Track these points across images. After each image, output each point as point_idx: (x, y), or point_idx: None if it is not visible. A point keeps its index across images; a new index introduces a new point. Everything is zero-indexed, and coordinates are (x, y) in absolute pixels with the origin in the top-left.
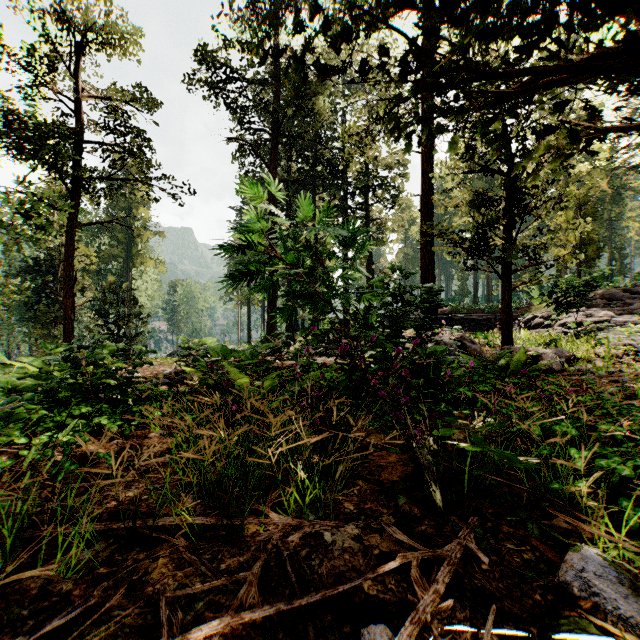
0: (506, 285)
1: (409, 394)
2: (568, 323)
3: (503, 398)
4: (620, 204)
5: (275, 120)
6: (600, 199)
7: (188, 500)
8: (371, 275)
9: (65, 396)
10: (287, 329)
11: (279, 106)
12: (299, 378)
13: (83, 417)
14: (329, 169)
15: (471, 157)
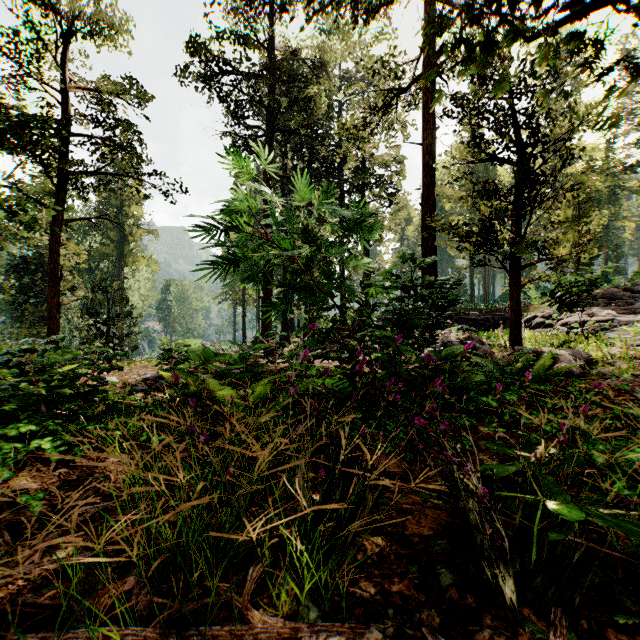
0: (515, 282)
1: (423, 404)
2: (570, 323)
3: (528, 407)
4: (616, 204)
5: (270, 114)
6: (596, 199)
7: (130, 579)
8: (368, 274)
9: (15, 408)
10: (282, 329)
11: (274, 99)
12: (294, 384)
13: (30, 436)
14: (325, 166)
15: (477, 146)
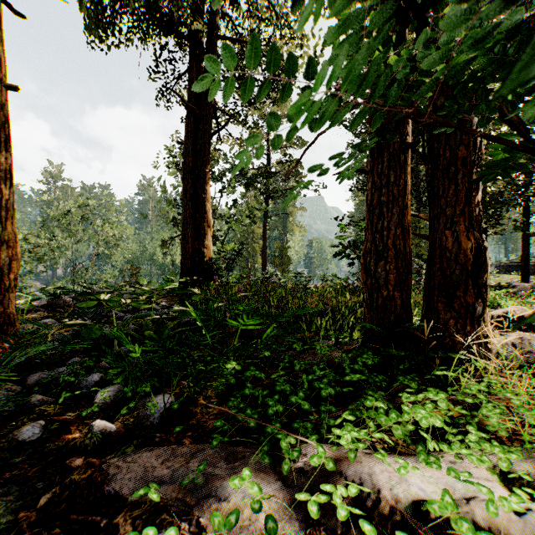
0: (522, 243)
1: None
2: None
3: None
4: None
5: None
6: None
7: None
8: None
9: None
10: None
11: None
12: None
13: None
14: None
15: None
